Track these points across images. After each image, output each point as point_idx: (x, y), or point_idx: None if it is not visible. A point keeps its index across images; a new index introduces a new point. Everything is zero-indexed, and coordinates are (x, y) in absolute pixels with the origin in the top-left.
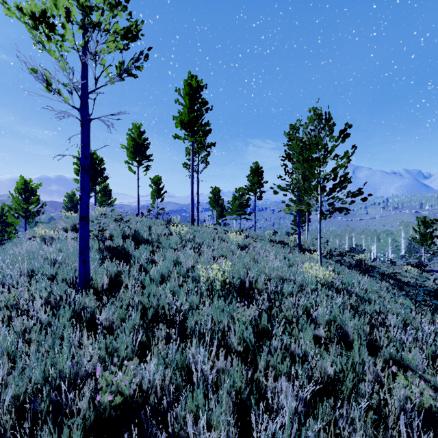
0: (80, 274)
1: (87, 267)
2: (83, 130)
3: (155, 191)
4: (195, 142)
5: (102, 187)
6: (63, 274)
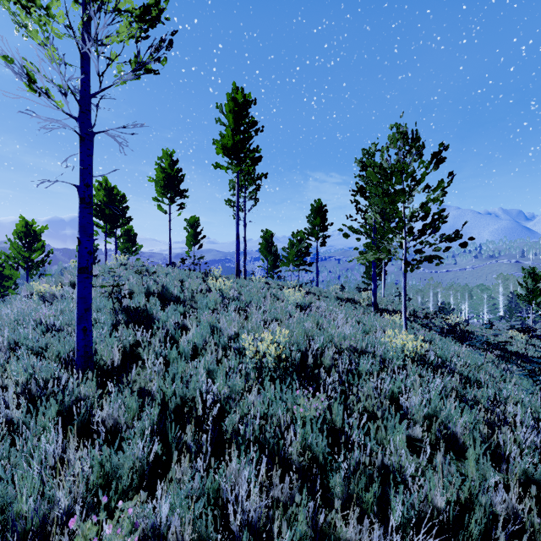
0: (78, 348)
1: (89, 337)
2: (82, 147)
3: (191, 236)
4: (241, 172)
5: (125, 230)
6: (57, 346)
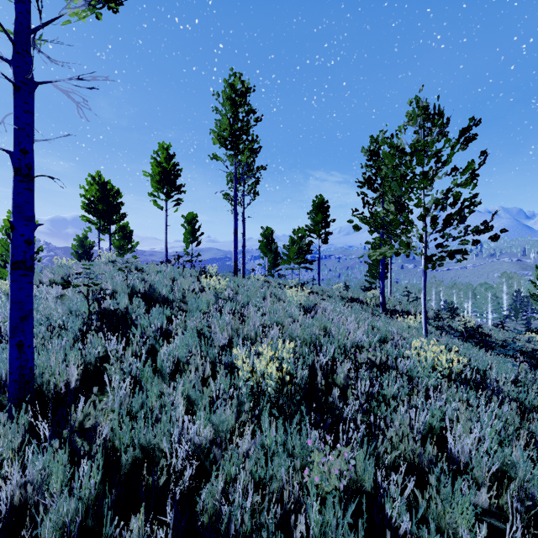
0: (11, 370)
1: (27, 355)
2: (17, 100)
3: (188, 233)
4: (239, 164)
5: (120, 226)
6: None
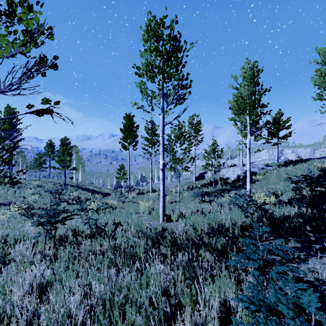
0: None
1: None
2: None
3: None
4: None
5: None
6: None
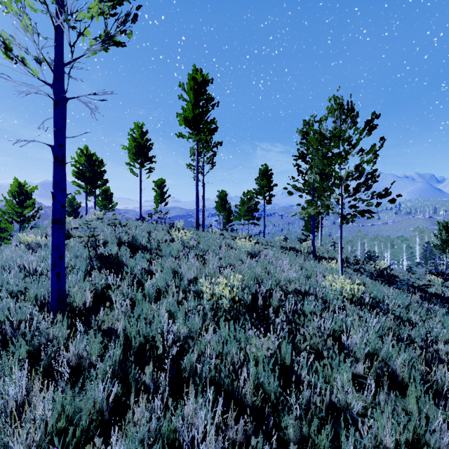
0: (52, 291)
1: (62, 282)
2: (56, 111)
3: (158, 195)
4: (200, 141)
5: (103, 190)
6: (34, 289)
